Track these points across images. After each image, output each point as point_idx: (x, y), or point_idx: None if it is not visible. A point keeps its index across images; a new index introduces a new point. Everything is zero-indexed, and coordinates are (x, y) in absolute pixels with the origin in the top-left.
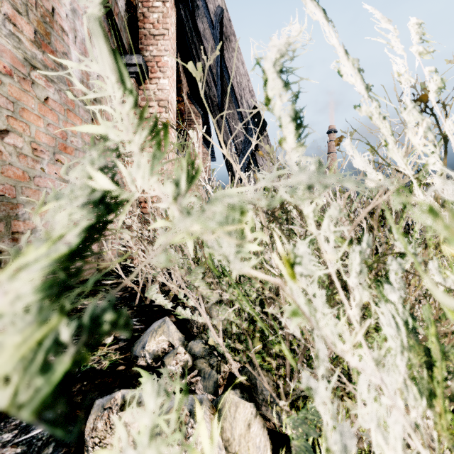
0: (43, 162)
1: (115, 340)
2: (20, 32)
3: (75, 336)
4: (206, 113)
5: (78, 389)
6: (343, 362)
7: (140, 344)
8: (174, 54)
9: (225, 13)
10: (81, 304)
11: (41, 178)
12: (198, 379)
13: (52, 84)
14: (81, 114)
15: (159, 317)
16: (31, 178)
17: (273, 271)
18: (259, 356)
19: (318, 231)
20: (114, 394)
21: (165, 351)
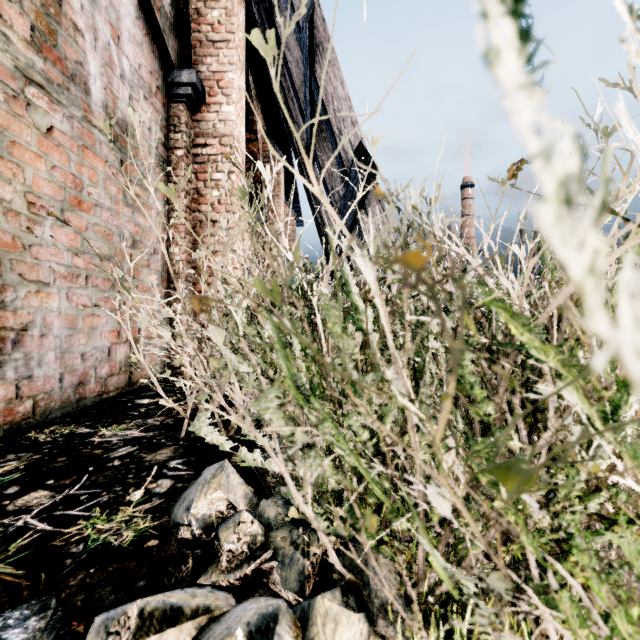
0: (45, 224)
1: (146, 495)
2: (8, 26)
3: (85, 489)
4: (289, 157)
5: (79, 582)
6: (517, 549)
7: (183, 503)
8: (243, 69)
9: (317, 9)
10: (101, 436)
11: (42, 247)
12: (274, 565)
13: (60, 108)
14: (104, 154)
15: (216, 457)
16: (26, 247)
17: (410, 406)
18: (374, 535)
19: (617, 334)
20: (126, 606)
21: (222, 516)
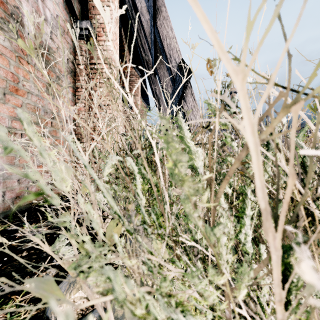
0: None
1: None
2: None
3: None
4: (143, 76)
5: None
6: None
7: None
8: (117, 23)
9: None
10: (22, 232)
11: None
12: None
13: (2, 32)
14: (33, 63)
15: None
16: None
17: None
18: None
19: None
20: None
21: (82, 312)
